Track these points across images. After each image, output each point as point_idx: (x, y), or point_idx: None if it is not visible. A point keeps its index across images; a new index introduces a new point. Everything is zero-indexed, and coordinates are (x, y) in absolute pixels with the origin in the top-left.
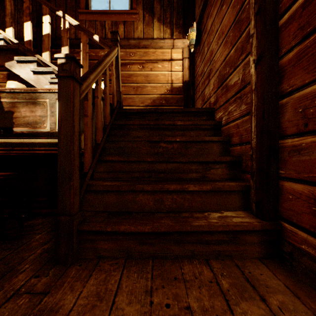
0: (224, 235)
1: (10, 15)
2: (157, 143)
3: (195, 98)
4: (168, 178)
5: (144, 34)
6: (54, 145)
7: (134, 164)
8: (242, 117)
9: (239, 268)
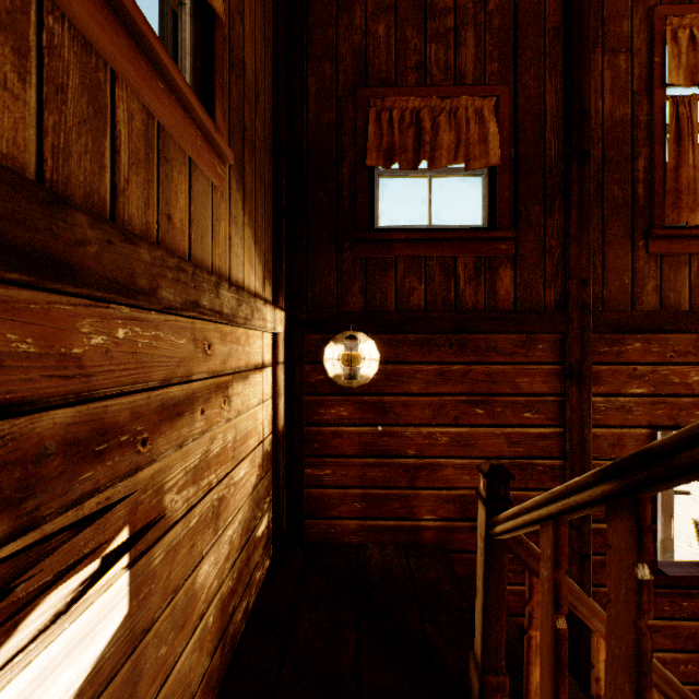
0: None
1: None
2: None
3: (306, 477)
4: None
5: (231, 261)
6: None
7: None
8: None
9: None
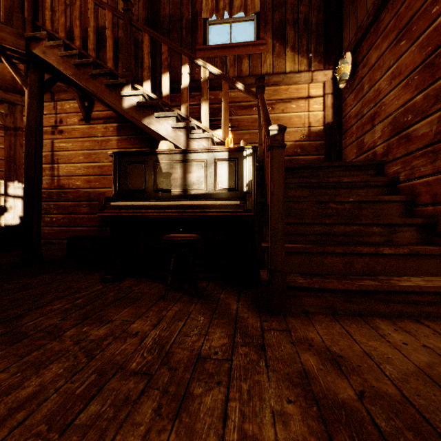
0: (434, 296)
1: (148, 69)
2: (326, 203)
3: (342, 145)
4: (347, 242)
5: (274, 68)
6: (225, 207)
7: (309, 227)
8: (436, 174)
9: None
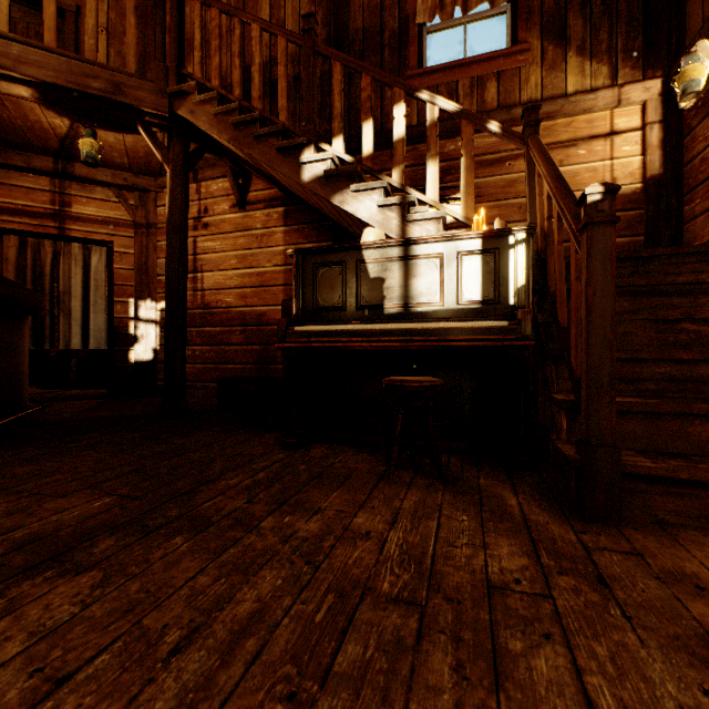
0: None
1: (340, 117)
2: (674, 323)
3: (684, 215)
4: None
5: (543, 90)
6: (482, 332)
7: (644, 366)
8: None
9: None
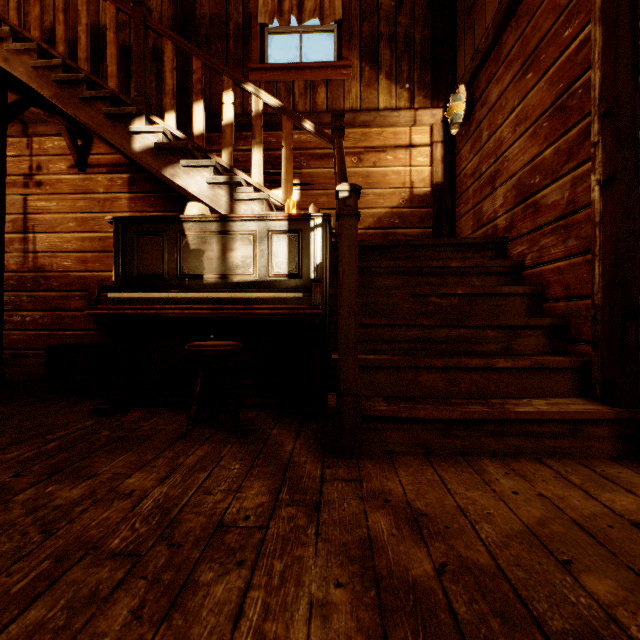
0: (560, 426)
1: (172, 94)
2: (426, 297)
3: (456, 215)
4: (452, 351)
5: (362, 103)
6: (281, 301)
7: (400, 330)
8: (569, 257)
9: (587, 467)
